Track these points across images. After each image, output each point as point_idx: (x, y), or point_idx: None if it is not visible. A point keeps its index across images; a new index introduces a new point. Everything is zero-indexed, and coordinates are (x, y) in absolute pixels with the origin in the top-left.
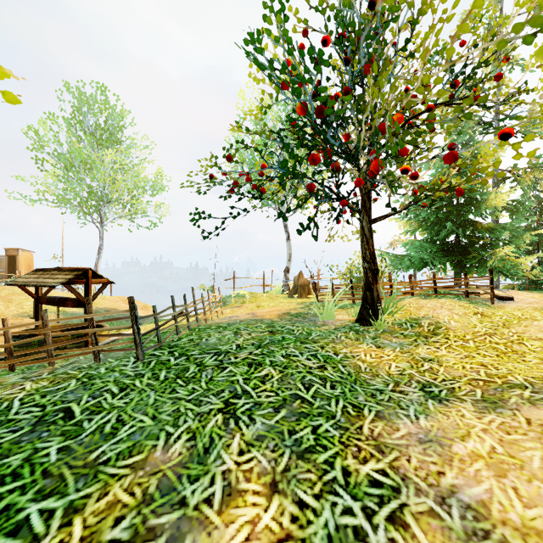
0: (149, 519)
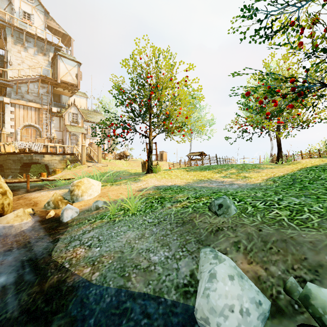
0: (222, 170)
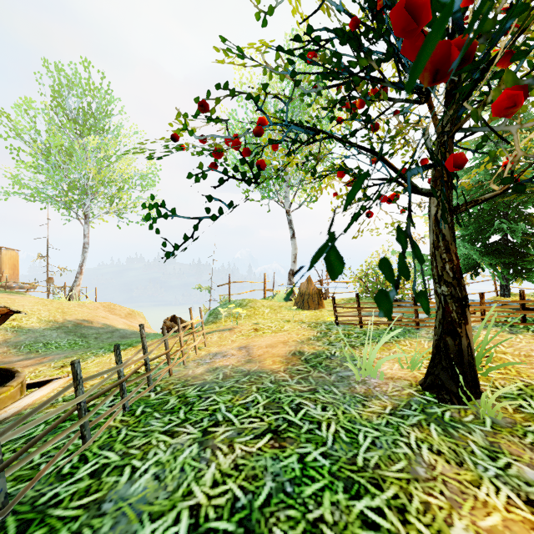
0: None
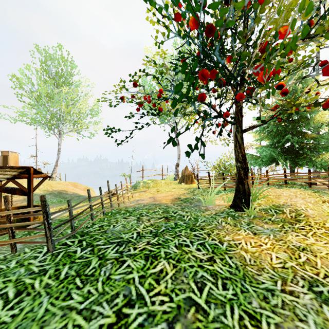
0: None
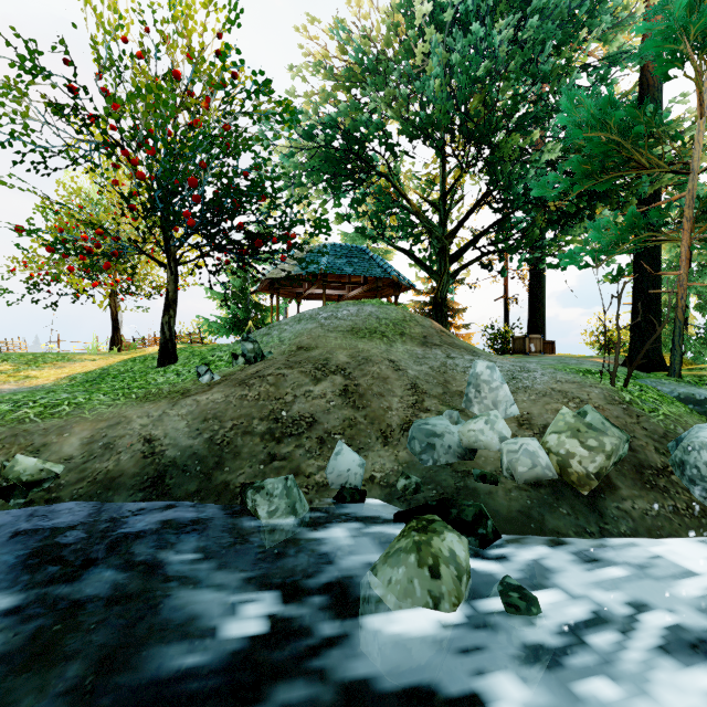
0: None
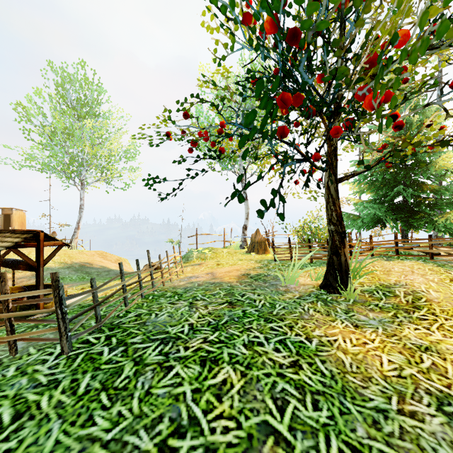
0: None
